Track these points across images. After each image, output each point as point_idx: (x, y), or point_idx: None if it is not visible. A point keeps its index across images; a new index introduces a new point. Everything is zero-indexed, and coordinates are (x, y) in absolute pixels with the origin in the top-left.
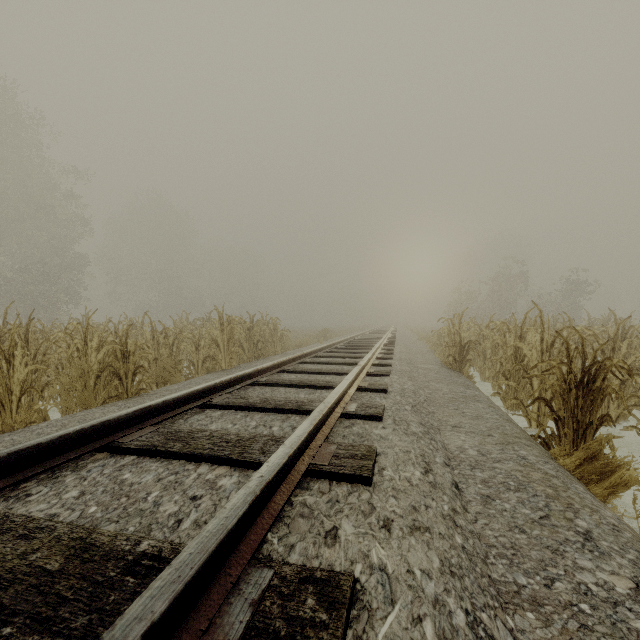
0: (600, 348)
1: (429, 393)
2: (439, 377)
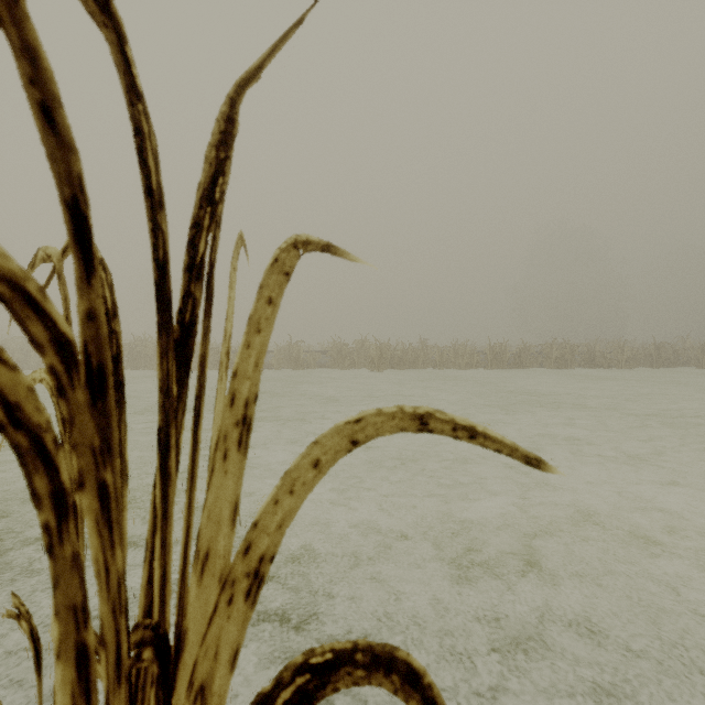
0: None
1: None
2: None
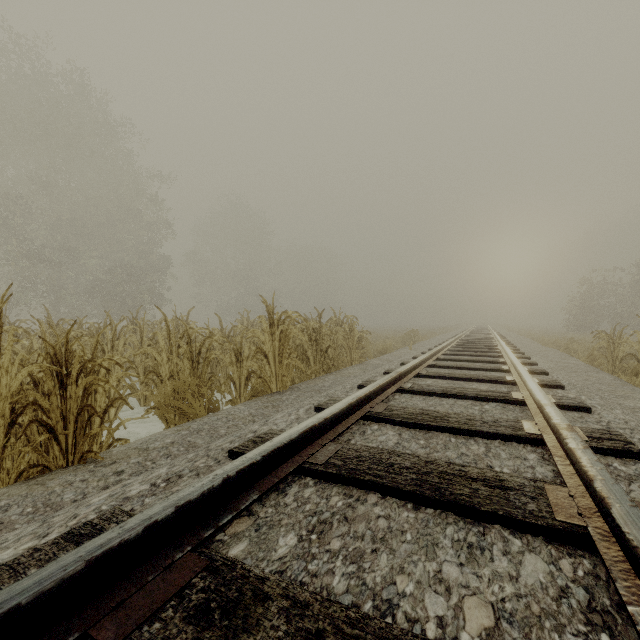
0: None
1: None
2: None
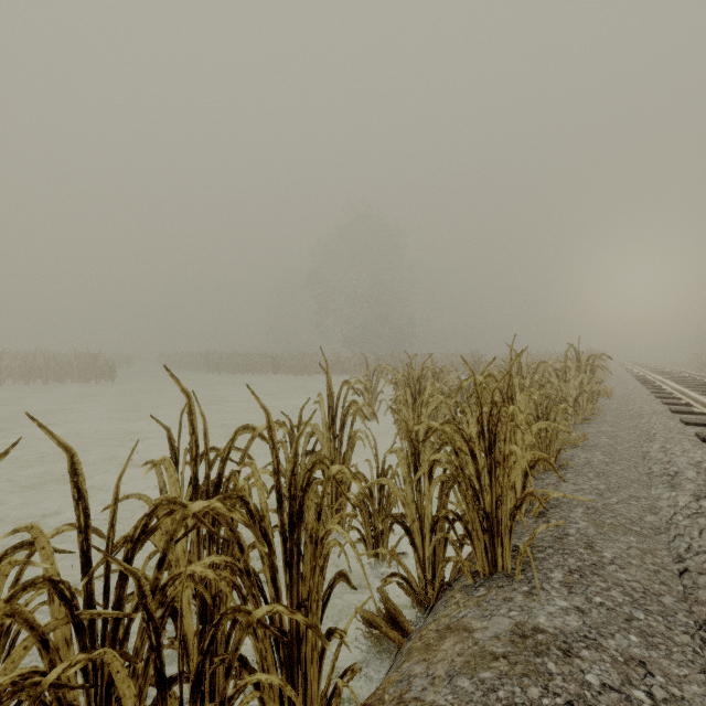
0: None
1: None
2: None
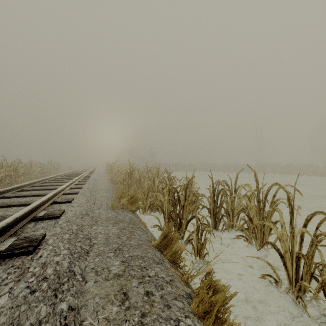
0: (117, 166)
1: (100, 174)
2: (103, 173)
